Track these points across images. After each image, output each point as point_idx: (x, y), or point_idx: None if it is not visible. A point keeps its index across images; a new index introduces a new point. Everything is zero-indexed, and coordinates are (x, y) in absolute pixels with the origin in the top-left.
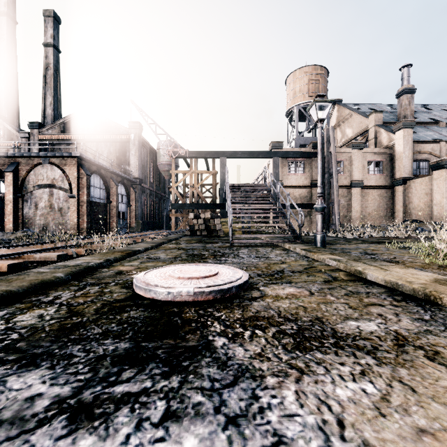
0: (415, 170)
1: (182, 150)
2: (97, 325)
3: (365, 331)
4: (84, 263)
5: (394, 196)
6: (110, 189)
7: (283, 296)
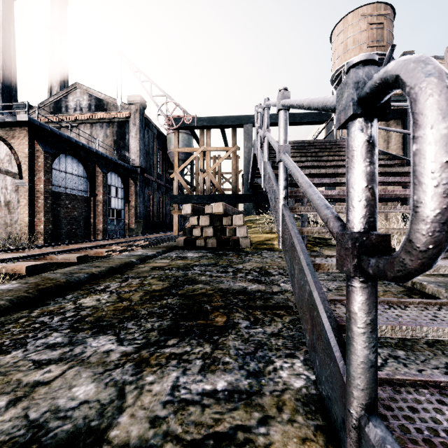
0: None
1: (187, 116)
2: None
3: None
4: None
5: None
6: (95, 178)
7: None
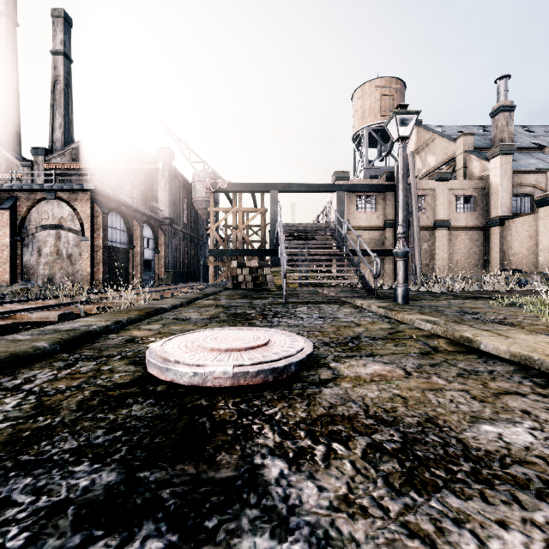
0: (515, 207)
1: (223, 182)
2: (73, 432)
3: (515, 445)
4: (83, 327)
5: (489, 240)
6: (133, 231)
7: (367, 378)
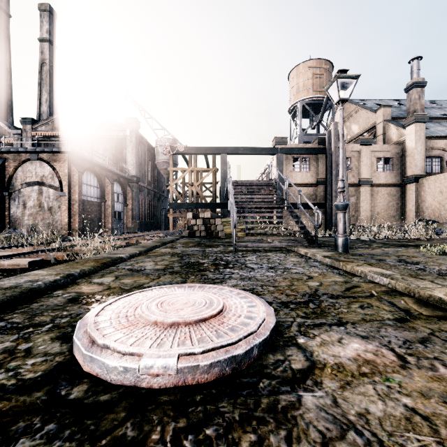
0: (427, 167)
1: (181, 146)
2: None
3: None
4: (27, 283)
5: (405, 195)
6: (105, 188)
7: (353, 368)
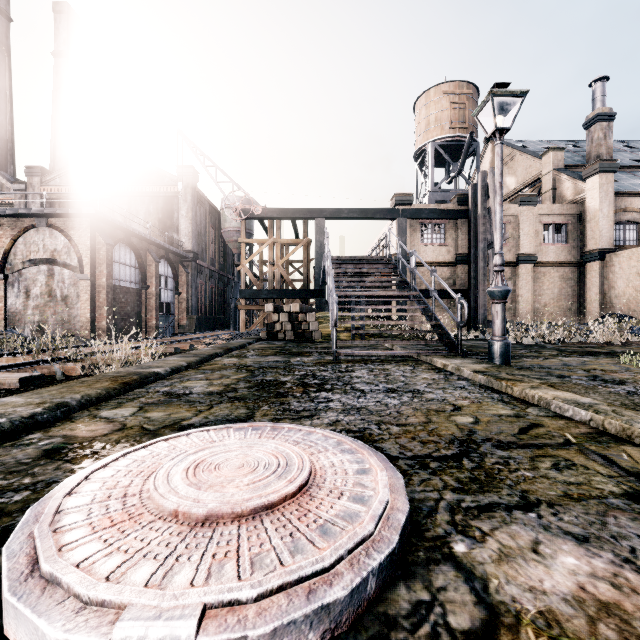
0: (617, 238)
1: (257, 207)
2: None
3: None
4: None
5: (585, 278)
6: (147, 268)
7: (581, 628)
